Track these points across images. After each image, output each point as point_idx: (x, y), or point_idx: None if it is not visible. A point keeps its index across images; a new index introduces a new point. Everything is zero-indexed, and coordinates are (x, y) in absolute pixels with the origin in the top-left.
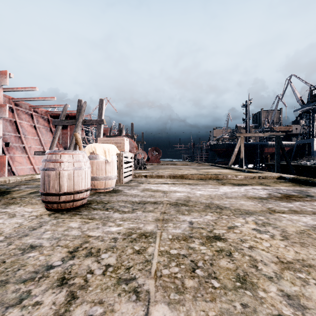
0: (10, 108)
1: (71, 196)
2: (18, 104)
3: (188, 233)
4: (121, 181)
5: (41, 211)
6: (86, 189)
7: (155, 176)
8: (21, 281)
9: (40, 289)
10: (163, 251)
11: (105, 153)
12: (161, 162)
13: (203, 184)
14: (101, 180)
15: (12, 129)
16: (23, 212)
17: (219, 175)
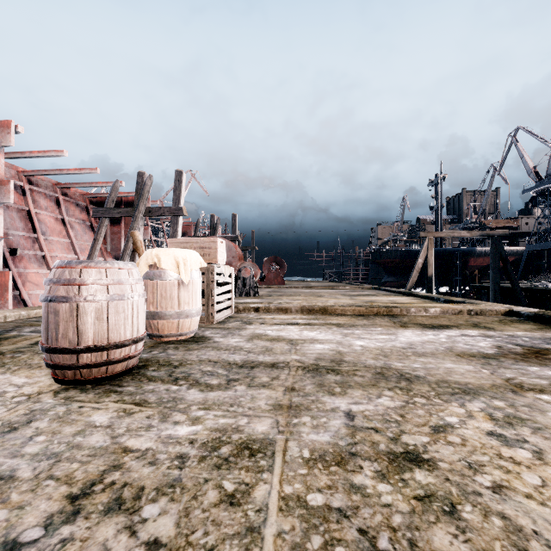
0: (20, 189)
1: (102, 354)
2: (34, 182)
3: (345, 444)
4: (211, 320)
5: (43, 384)
6: (134, 339)
7: (275, 308)
8: None
9: None
10: (291, 496)
11: (178, 267)
12: (286, 282)
13: (366, 326)
14: (170, 318)
15: (22, 224)
16: (7, 386)
17: (395, 307)
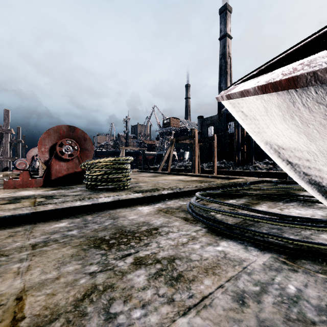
0: None
1: None
2: None
3: None
4: None
5: None
6: None
7: None
8: None
9: None
10: None
11: None
12: None
13: None
14: None
15: None
16: None
17: None
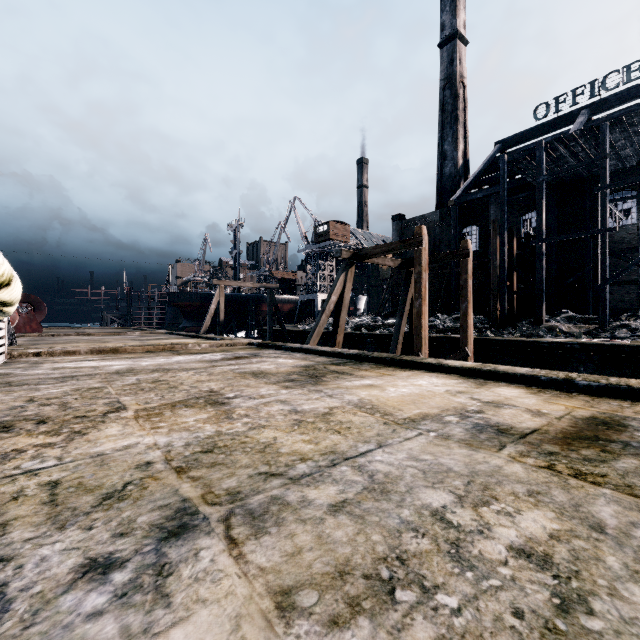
0: None
1: None
2: None
3: (136, 382)
4: None
5: None
6: None
7: (61, 352)
8: (7, 410)
9: (32, 408)
10: (118, 389)
11: None
12: (44, 330)
13: (152, 357)
14: None
15: None
16: None
17: (177, 344)
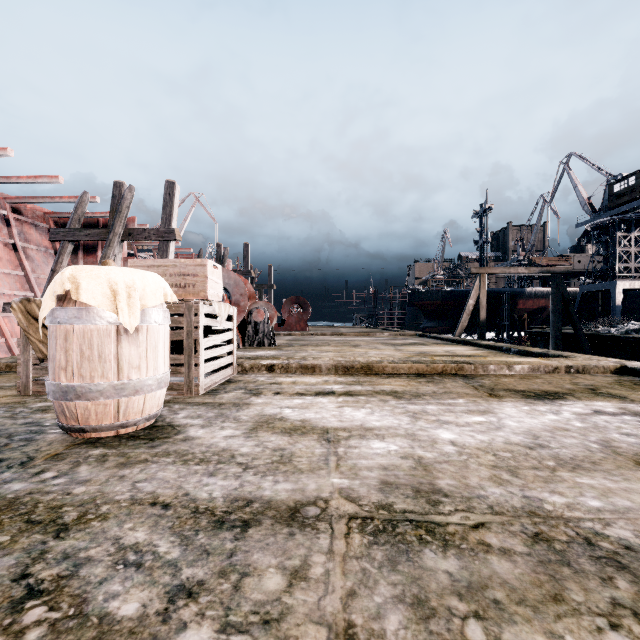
0: None
1: None
2: None
3: None
4: (194, 389)
5: None
6: None
7: (297, 366)
8: None
9: None
10: None
11: (115, 301)
12: (310, 328)
13: (438, 396)
14: (100, 397)
15: None
16: None
17: (466, 363)
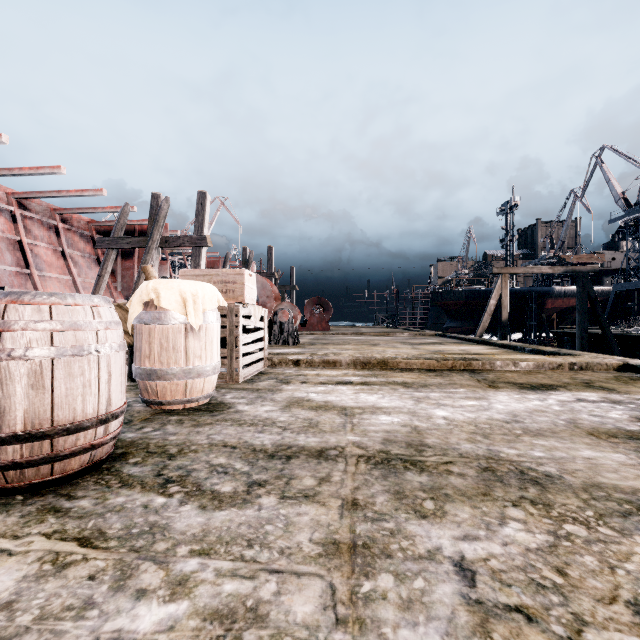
0: (9, 214)
1: (42, 445)
2: (27, 206)
3: None
4: (235, 378)
5: None
6: (101, 416)
7: (320, 361)
8: None
9: None
10: None
11: (185, 306)
12: (332, 328)
13: (442, 387)
14: (174, 378)
15: (12, 257)
16: None
17: (475, 359)
